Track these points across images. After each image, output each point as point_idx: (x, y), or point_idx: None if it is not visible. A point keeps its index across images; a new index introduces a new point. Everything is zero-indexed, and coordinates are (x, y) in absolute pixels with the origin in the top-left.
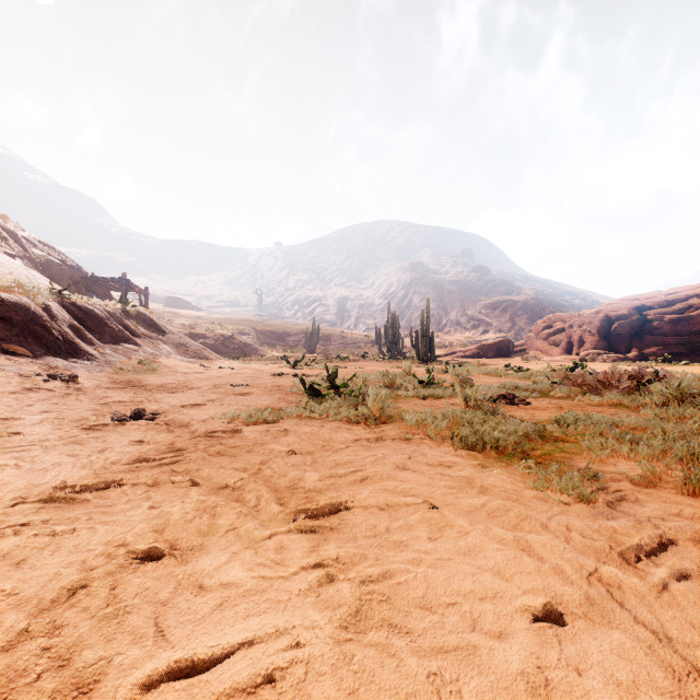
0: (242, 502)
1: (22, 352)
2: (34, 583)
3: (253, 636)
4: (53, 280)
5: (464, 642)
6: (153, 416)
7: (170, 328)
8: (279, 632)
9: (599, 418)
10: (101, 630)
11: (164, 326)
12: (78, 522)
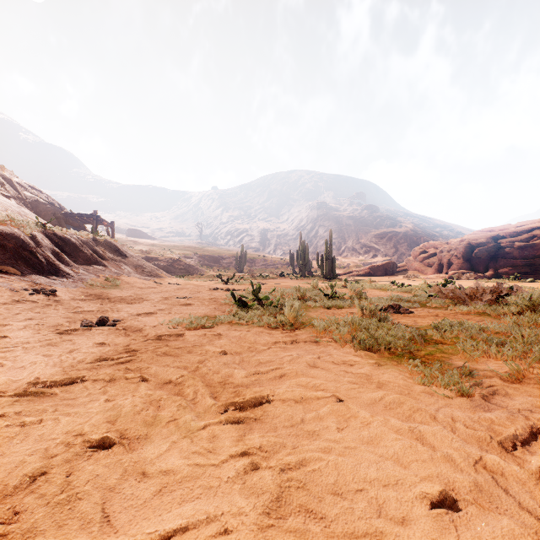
0: (182, 396)
1: (13, 272)
2: (2, 470)
3: (186, 522)
4: (39, 216)
5: (372, 528)
6: (114, 322)
7: (130, 253)
8: (209, 519)
9: (469, 324)
10: (54, 516)
11: (126, 251)
12: (45, 413)
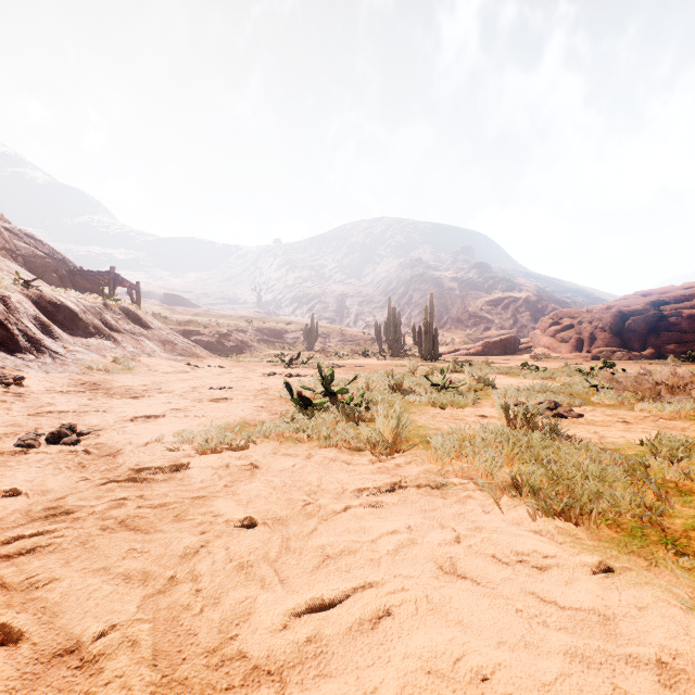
0: None
1: None
2: None
3: None
4: (35, 273)
5: None
6: (76, 438)
7: (157, 324)
8: None
9: None
10: None
11: (151, 322)
12: None
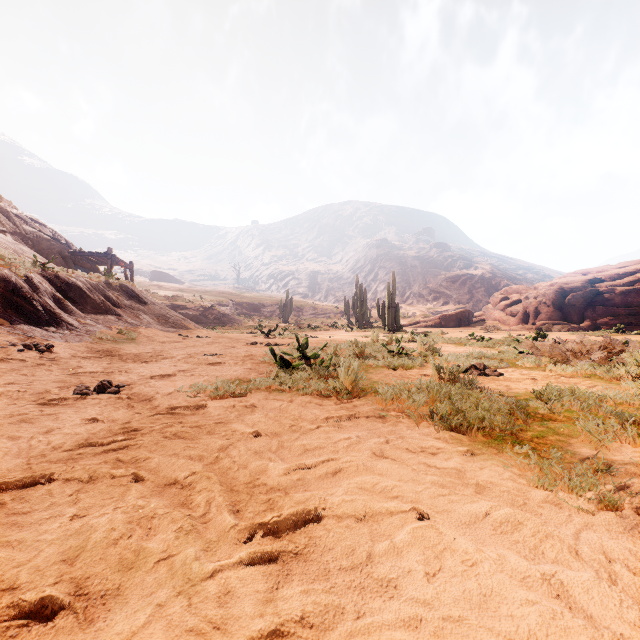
0: (189, 507)
1: None
2: None
3: None
4: (42, 255)
5: None
6: (117, 389)
7: (151, 300)
8: None
9: (584, 392)
10: None
11: (146, 298)
12: None
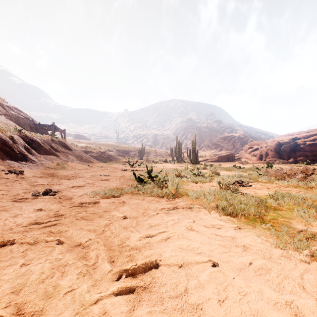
0: (86, 259)
1: None
2: None
3: None
4: (20, 125)
5: None
6: (54, 193)
7: (74, 148)
8: None
9: (295, 195)
10: None
11: (71, 147)
12: None
